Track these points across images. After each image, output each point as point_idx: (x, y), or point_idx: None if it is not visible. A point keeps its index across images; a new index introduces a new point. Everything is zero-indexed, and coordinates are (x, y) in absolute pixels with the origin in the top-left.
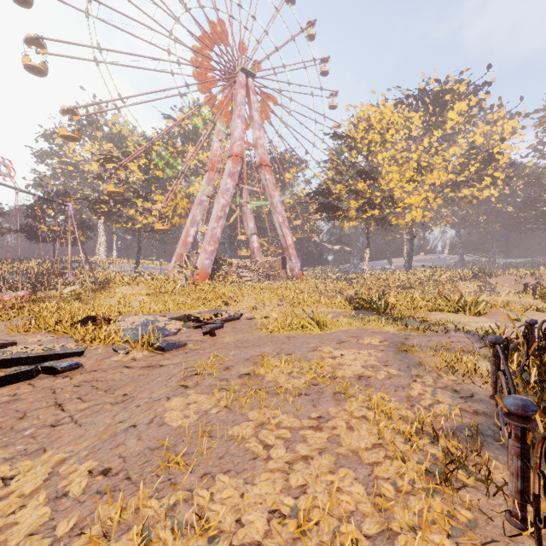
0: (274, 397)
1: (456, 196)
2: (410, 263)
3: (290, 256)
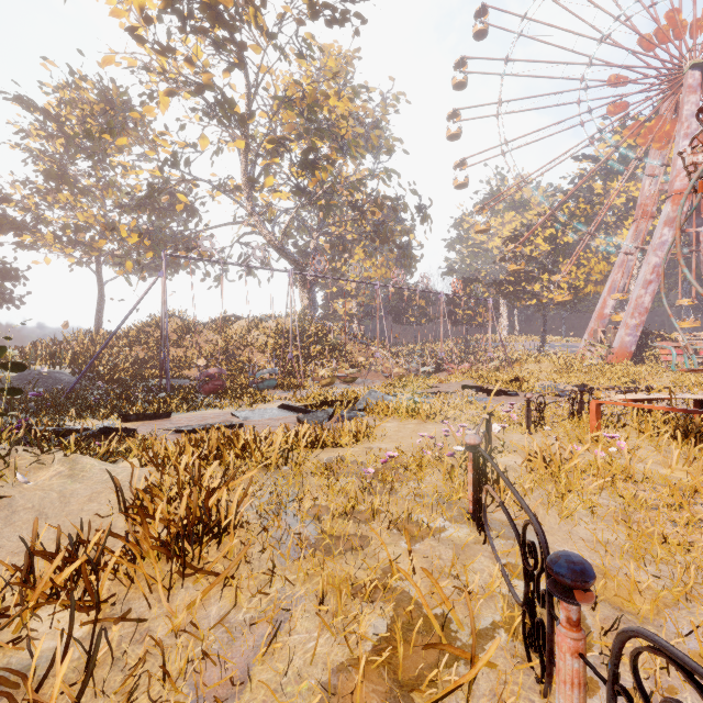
0: None
1: None
2: None
3: None
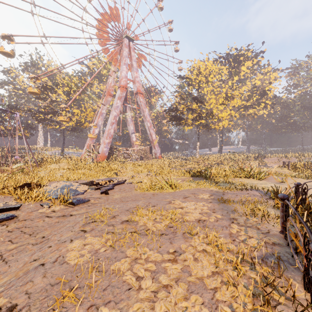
0: (144, 237)
1: (246, 113)
2: (221, 150)
3: (154, 146)
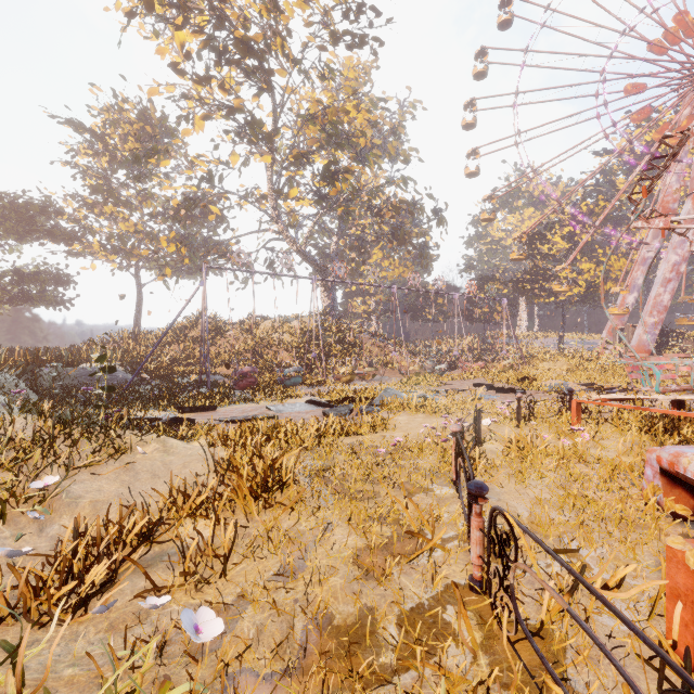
0: None
1: None
2: None
3: None
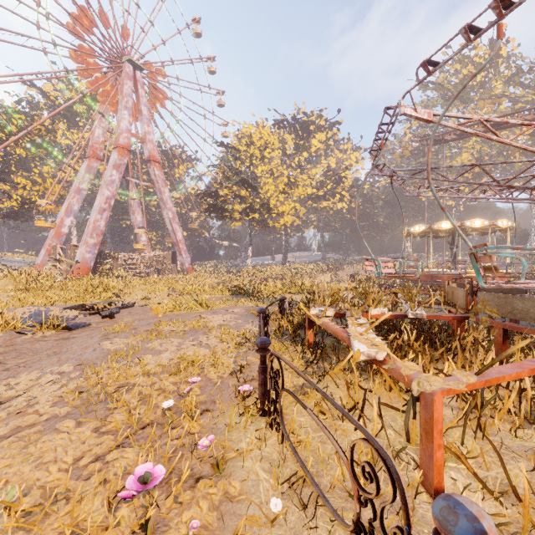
0: (169, 336)
1: (319, 206)
2: (286, 259)
3: (180, 251)
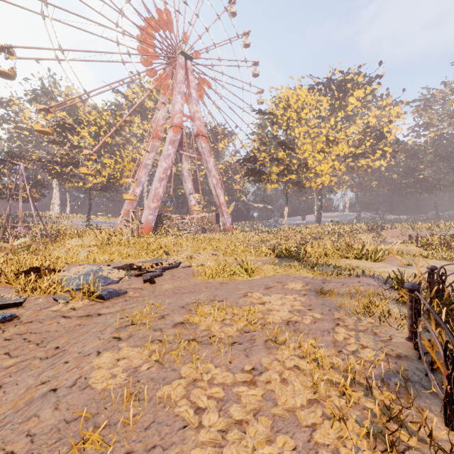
0: (207, 347)
1: (355, 165)
2: (320, 218)
3: (223, 212)
